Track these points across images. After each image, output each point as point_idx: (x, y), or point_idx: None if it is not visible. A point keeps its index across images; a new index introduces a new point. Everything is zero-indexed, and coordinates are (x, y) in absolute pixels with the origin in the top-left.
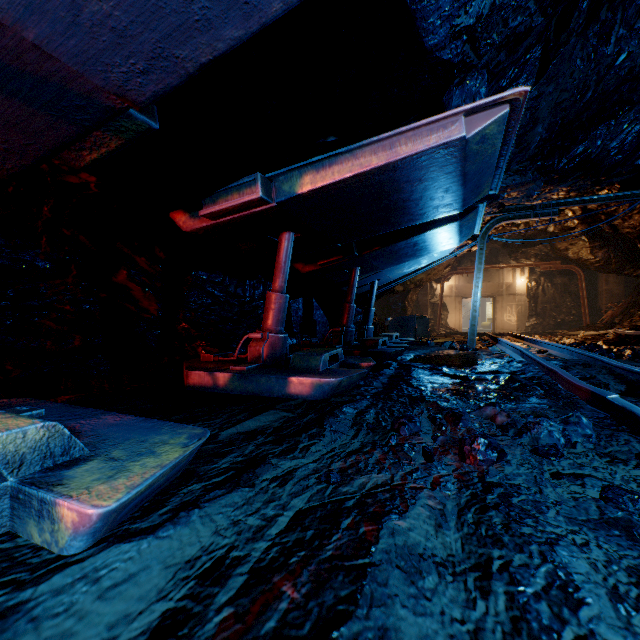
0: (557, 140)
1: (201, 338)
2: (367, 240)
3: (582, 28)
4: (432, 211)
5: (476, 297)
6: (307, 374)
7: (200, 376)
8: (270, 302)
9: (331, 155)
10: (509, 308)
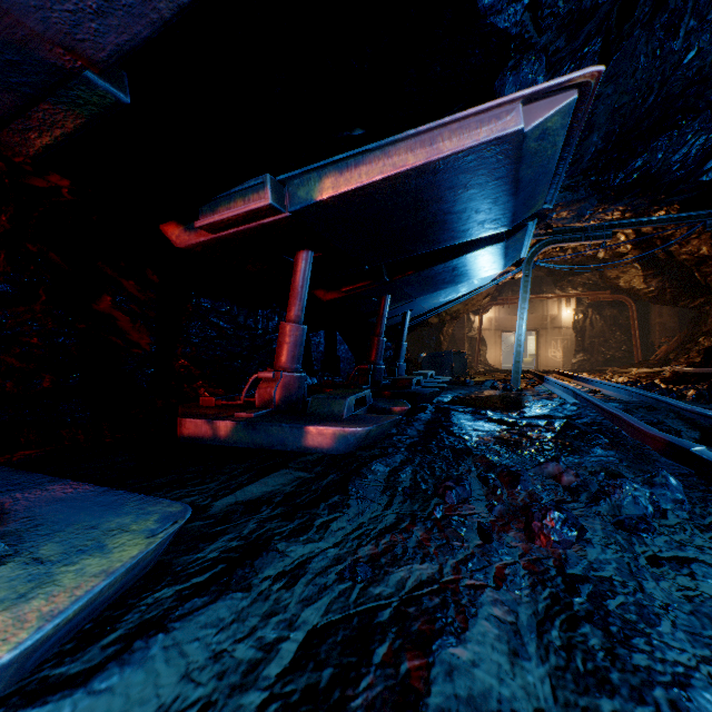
0: (613, 152)
1: (203, 377)
2: (399, 263)
3: (648, 18)
4: (477, 227)
5: (521, 330)
6: (328, 422)
7: (197, 425)
8: (284, 334)
9: (357, 152)
10: (554, 343)
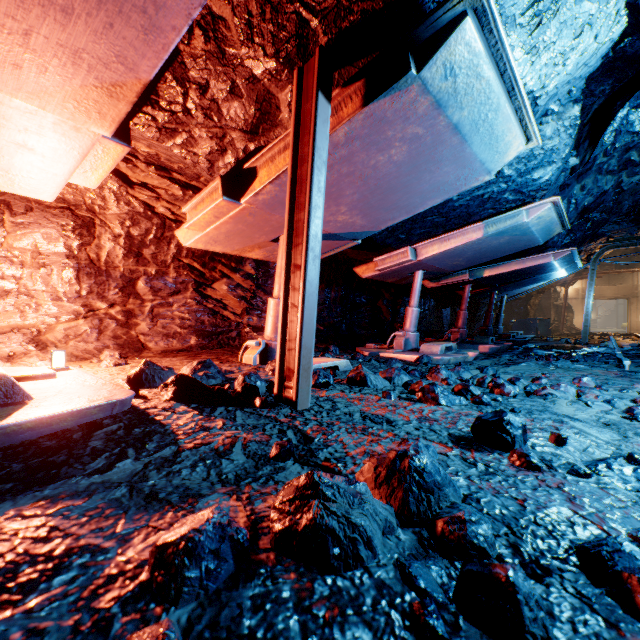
0: None
1: None
2: None
3: None
4: (543, 272)
5: (588, 305)
6: (485, 344)
7: None
8: (460, 315)
9: (498, 264)
10: None
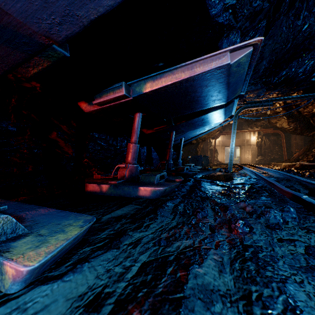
0: (273, 68)
1: (95, 166)
2: (178, 117)
3: (286, 11)
4: (212, 102)
5: (232, 146)
6: (148, 185)
7: (93, 186)
8: (129, 148)
9: (161, 72)
10: (248, 151)
